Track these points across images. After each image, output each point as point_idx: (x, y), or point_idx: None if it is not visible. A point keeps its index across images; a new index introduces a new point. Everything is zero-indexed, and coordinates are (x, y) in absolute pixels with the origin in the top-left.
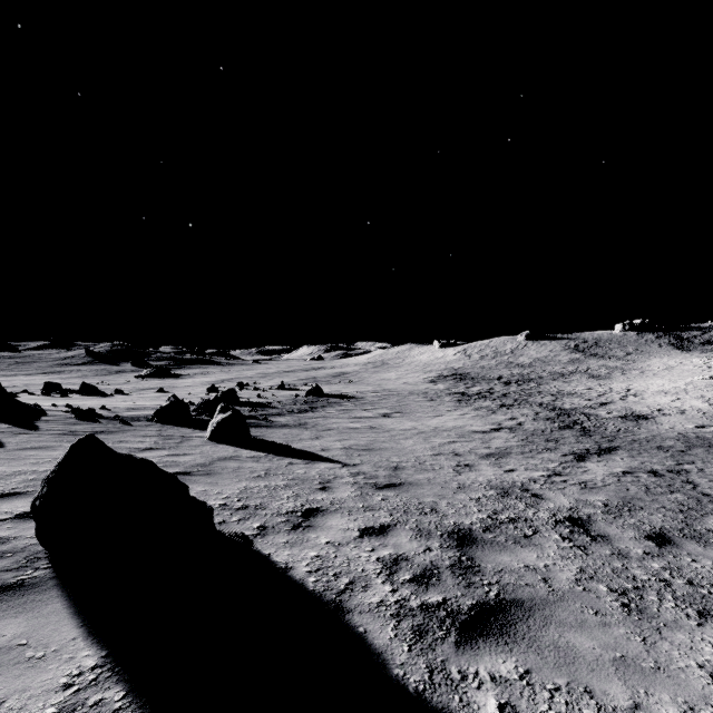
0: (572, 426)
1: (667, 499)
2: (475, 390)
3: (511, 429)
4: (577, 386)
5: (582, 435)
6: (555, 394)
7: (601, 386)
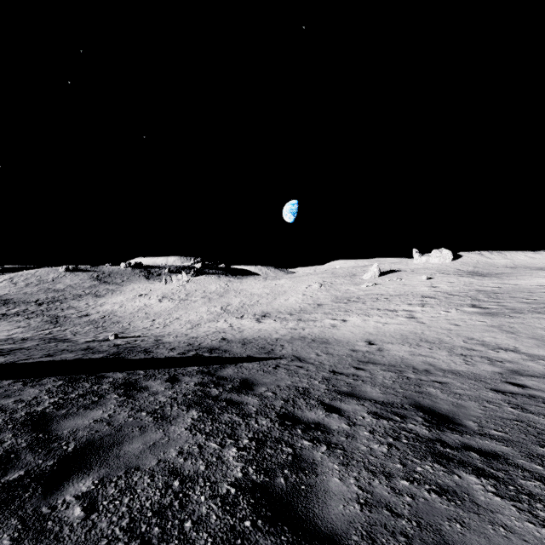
0: (53, 322)
1: (51, 333)
2: (14, 311)
3: (24, 327)
4: (83, 302)
5: (53, 325)
6: (64, 309)
7: (95, 301)
